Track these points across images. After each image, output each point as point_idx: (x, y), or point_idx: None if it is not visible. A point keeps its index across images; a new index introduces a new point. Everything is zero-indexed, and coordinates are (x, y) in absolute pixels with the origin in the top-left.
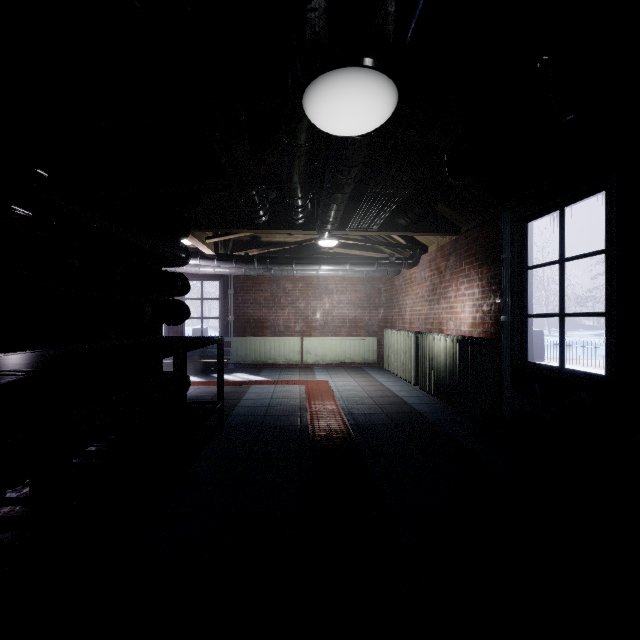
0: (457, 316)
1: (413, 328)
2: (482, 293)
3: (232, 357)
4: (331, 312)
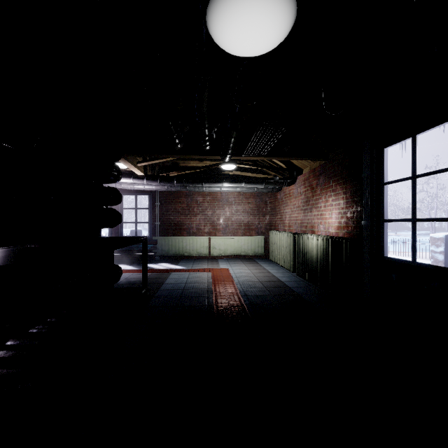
0: (326, 221)
1: (291, 230)
2: (346, 203)
3: (158, 251)
4: (231, 218)
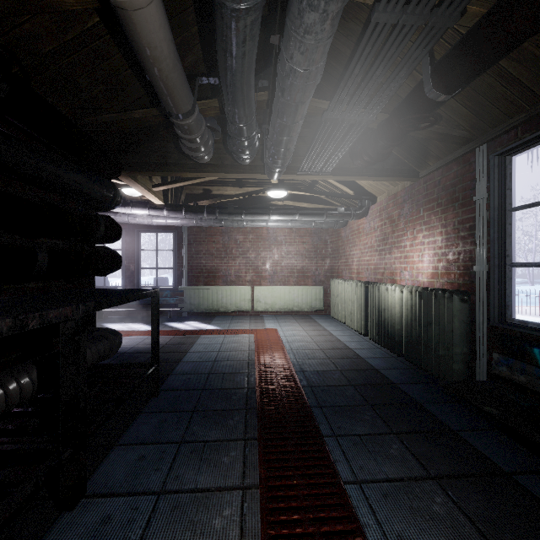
0: (413, 266)
1: (361, 278)
2: (446, 240)
3: (186, 305)
4: (280, 262)
